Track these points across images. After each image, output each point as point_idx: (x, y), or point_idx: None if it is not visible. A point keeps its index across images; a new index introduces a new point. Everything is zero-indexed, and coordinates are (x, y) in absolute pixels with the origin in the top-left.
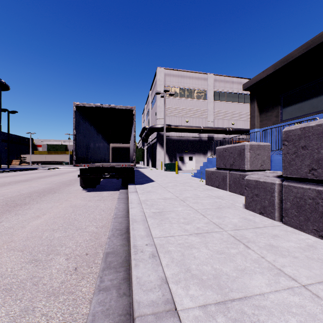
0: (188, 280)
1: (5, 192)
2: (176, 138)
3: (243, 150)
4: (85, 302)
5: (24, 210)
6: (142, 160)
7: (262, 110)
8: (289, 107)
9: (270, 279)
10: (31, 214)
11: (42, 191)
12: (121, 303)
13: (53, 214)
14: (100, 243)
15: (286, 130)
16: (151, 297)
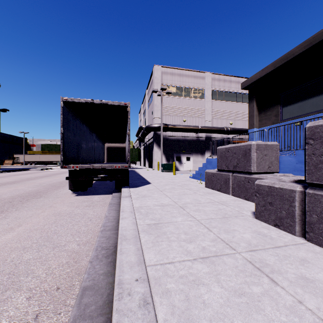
0: None
1: None
2: (174, 137)
3: (249, 150)
4: None
5: None
6: (138, 160)
7: (261, 109)
8: (290, 106)
9: None
10: (4, 225)
11: (27, 194)
12: None
13: (30, 225)
14: (79, 269)
15: (311, 126)
16: None
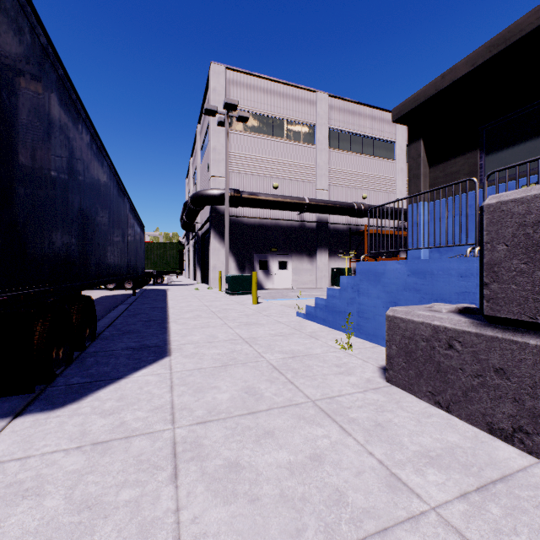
0: None
1: None
2: (254, 220)
3: None
4: None
5: None
6: (180, 268)
7: (435, 162)
8: (504, 152)
9: None
10: None
11: None
12: None
13: None
14: None
15: None
16: None
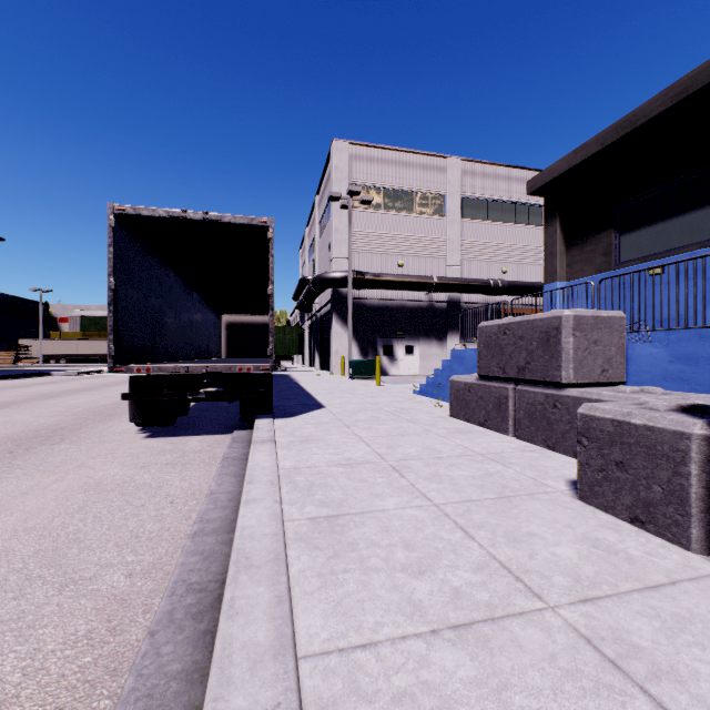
0: None
1: None
2: (377, 302)
3: (556, 331)
4: None
5: None
6: (299, 352)
7: (572, 239)
8: (636, 233)
9: None
10: None
11: (31, 435)
12: None
13: (17, 517)
14: (118, 655)
15: None
16: None
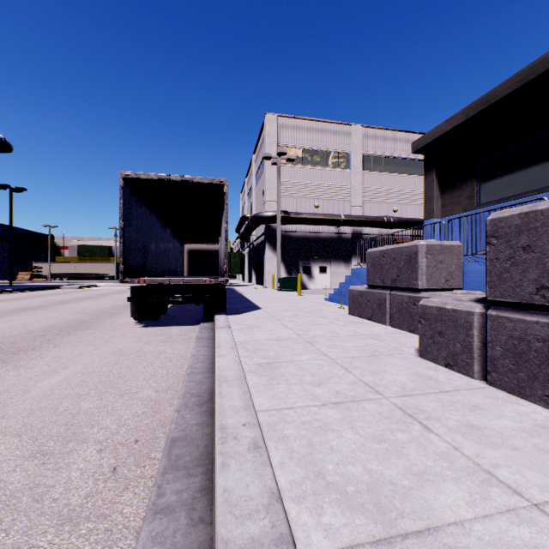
0: (320, 495)
1: (1, 327)
2: (299, 234)
3: (415, 255)
4: (128, 536)
5: (31, 360)
6: (240, 272)
7: (445, 186)
8: (492, 182)
9: (472, 493)
10: (42, 366)
11: (66, 325)
12: (195, 539)
13: (81, 366)
14: (162, 420)
15: (494, 219)
16: (249, 531)
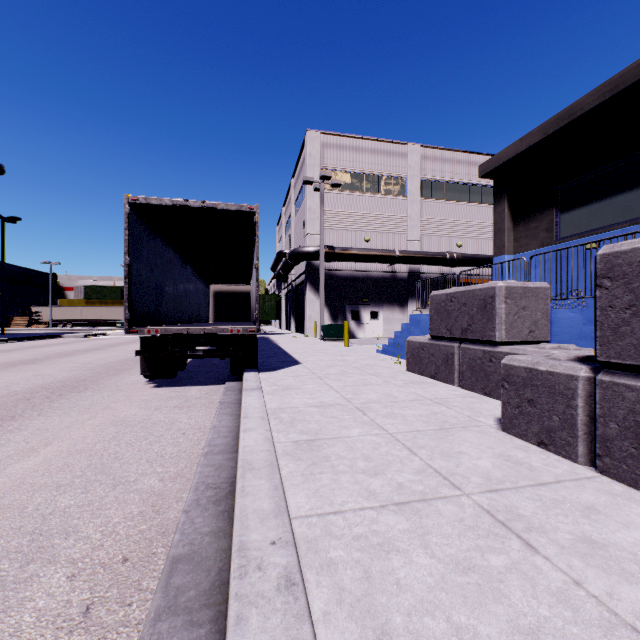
0: None
1: None
2: (346, 273)
3: (491, 299)
4: None
5: (6, 434)
6: (276, 317)
7: (518, 217)
8: (575, 212)
9: None
10: (18, 443)
11: (59, 385)
12: None
13: (68, 443)
14: (164, 525)
15: (607, 254)
16: None
